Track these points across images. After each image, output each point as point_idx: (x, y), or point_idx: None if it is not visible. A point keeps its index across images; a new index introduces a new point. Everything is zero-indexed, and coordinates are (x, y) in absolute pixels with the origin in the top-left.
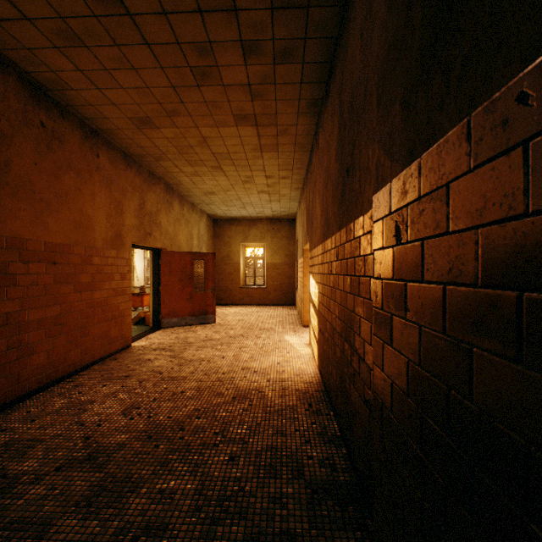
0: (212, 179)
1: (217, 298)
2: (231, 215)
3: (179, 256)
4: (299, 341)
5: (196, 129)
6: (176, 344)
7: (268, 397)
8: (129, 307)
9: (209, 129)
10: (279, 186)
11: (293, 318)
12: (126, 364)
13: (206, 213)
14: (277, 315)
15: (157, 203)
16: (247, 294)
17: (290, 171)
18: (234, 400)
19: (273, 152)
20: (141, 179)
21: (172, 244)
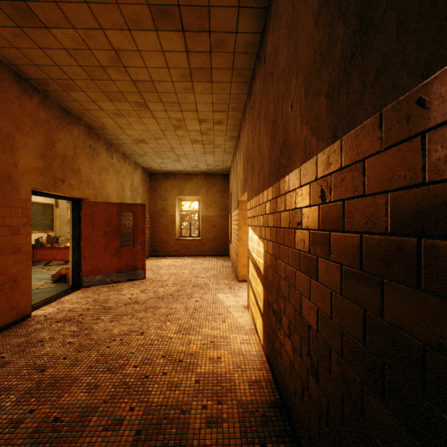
0: (139, 121)
1: (153, 250)
2: (167, 169)
3: (103, 207)
4: (236, 302)
5: (102, 32)
6: (90, 310)
7: (194, 428)
8: (26, 269)
9: (120, 35)
10: (214, 134)
11: (227, 271)
12: (2, 352)
13: (141, 166)
14: (211, 267)
15: (75, 146)
16: (183, 245)
17: (226, 113)
18: (135, 443)
19: (205, 83)
20: (47, 114)
21: (96, 194)
